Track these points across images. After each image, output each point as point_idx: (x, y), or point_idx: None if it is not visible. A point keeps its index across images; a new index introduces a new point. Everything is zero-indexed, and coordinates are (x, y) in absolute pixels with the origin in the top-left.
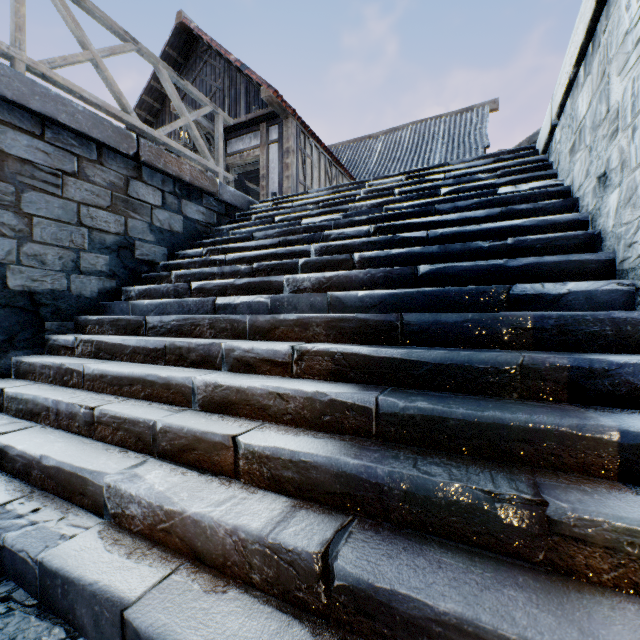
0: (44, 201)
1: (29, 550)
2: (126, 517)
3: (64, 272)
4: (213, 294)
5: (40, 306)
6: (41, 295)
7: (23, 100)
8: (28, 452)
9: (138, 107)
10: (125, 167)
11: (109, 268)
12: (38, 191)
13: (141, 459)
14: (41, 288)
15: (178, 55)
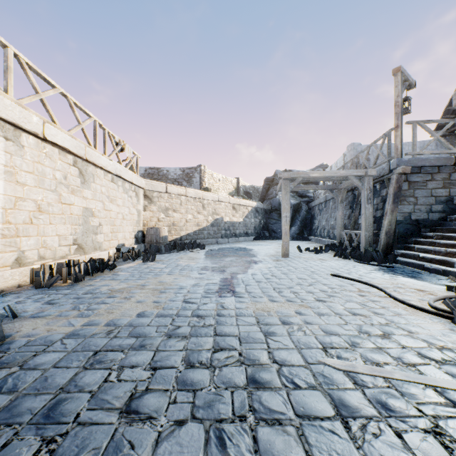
0: (420, 192)
1: (439, 267)
2: None
3: (426, 213)
4: None
5: (419, 224)
6: (419, 221)
7: (415, 165)
8: (430, 257)
9: (447, 106)
10: (448, 170)
11: (442, 209)
12: (418, 189)
13: None
14: (419, 218)
15: None
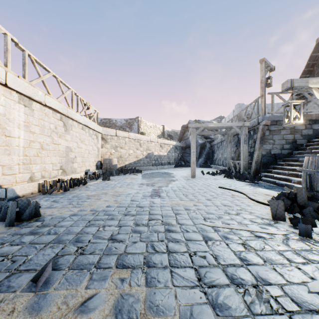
0: (276, 136)
1: (283, 183)
2: (294, 182)
3: (280, 149)
4: (317, 153)
5: (276, 156)
6: (276, 154)
7: (273, 120)
8: (280, 176)
9: None
10: None
11: (289, 147)
12: (275, 135)
13: (296, 178)
14: (276, 153)
15: (317, 53)
